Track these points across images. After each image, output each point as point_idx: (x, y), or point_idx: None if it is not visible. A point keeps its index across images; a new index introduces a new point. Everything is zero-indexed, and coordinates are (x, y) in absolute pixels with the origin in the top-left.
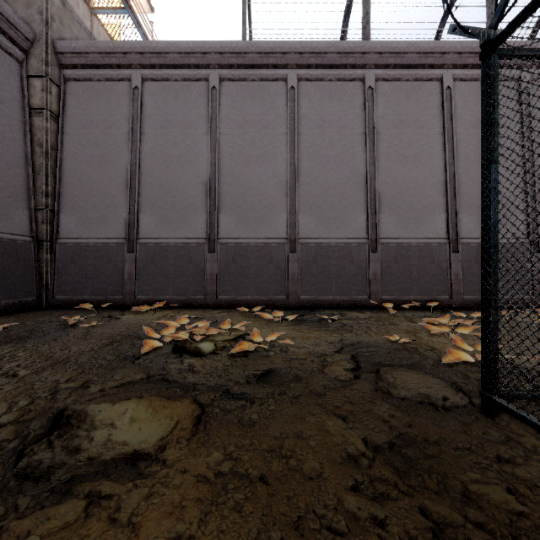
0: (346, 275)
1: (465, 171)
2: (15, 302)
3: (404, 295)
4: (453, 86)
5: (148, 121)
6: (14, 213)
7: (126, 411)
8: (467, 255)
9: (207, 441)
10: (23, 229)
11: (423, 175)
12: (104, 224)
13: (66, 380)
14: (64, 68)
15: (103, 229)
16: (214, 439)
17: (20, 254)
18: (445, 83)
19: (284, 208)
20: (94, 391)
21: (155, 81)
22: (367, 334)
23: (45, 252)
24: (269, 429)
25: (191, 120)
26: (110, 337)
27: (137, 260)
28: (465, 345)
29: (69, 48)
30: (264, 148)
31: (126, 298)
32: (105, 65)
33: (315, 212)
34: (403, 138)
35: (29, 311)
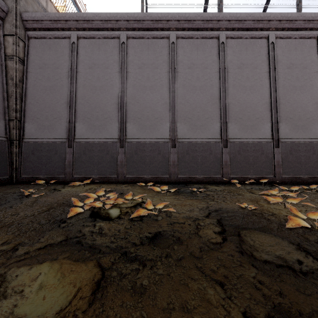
0: (207, 162)
1: (283, 96)
2: None
3: (244, 175)
4: (275, 42)
5: (81, 64)
6: None
7: (39, 276)
8: (285, 149)
9: (101, 314)
10: (0, 132)
11: (256, 98)
12: (53, 129)
13: (2, 243)
14: (28, 30)
15: (52, 132)
16: (108, 312)
17: None
18: (270, 39)
19: (168, 119)
20: (20, 254)
21: (86, 39)
22: (224, 202)
23: (15, 147)
24: (157, 298)
25: (109, 63)
26: (49, 204)
27: (74, 152)
28: (299, 213)
29: (31, 17)
30: (155, 81)
31: (67, 176)
32: (53, 28)
33: (187, 122)
34: (244, 75)
35: (4, 185)
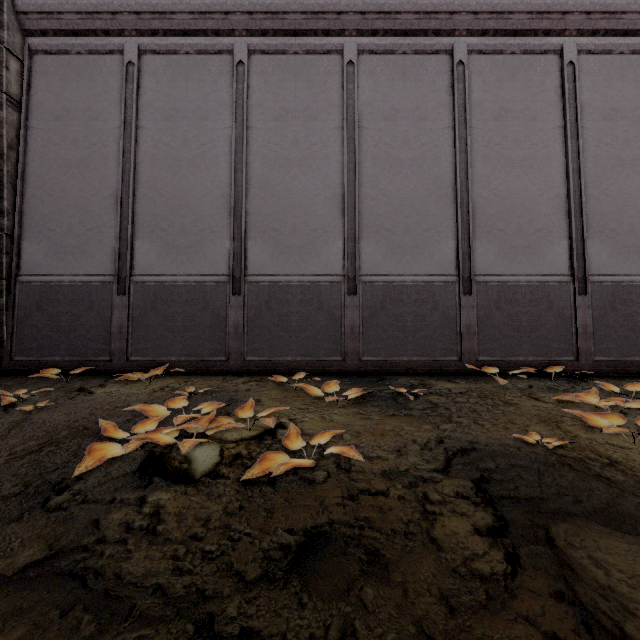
0: (427, 327)
1: (595, 181)
2: None
3: (510, 356)
4: (577, 61)
5: (147, 109)
6: None
7: None
8: (600, 298)
9: None
10: None
11: (535, 185)
12: (84, 254)
13: None
14: (29, 36)
15: (83, 261)
16: None
17: None
18: (566, 56)
19: (340, 233)
20: None
21: (158, 54)
22: (479, 426)
23: None
24: None
25: (209, 108)
26: (49, 432)
27: (130, 306)
28: None
29: (35, 6)
30: (311, 147)
31: (115, 360)
32: (86, 31)
33: (383, 238)
34: (507, 134)
35: None
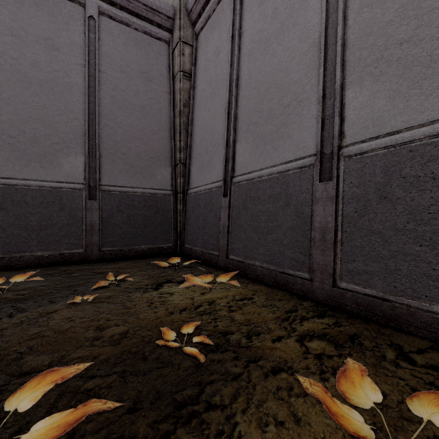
0: None
1: None
2: (153, 247)
3: None
4: None
5: (247, 12)
6: (157, 171)
7: None
8: None
9: None
10: (164, 184)
11: None
12: (211, 167)
13: None
14: (195, 25)
15: (210, 173)
16: None
17: (160, 206)
18: None
19: None
20: None
21: None
22: None
23: (179, 203)
24: None
25: None
26: None
27: (230, 206)
28: None
29: None
30: None
31: (220, 256)
32: None
33: None
34: None
35: (159, 257)
